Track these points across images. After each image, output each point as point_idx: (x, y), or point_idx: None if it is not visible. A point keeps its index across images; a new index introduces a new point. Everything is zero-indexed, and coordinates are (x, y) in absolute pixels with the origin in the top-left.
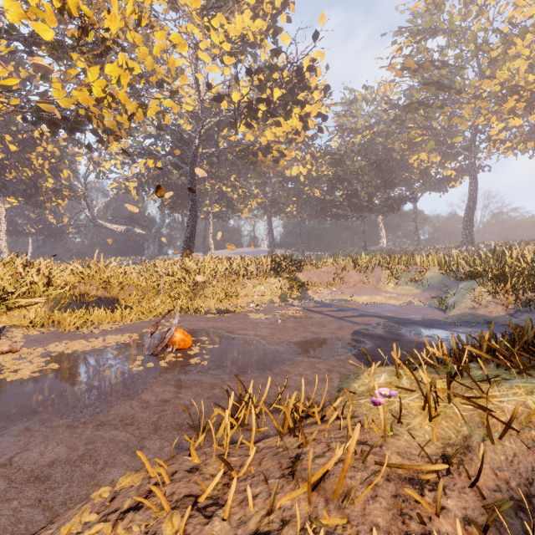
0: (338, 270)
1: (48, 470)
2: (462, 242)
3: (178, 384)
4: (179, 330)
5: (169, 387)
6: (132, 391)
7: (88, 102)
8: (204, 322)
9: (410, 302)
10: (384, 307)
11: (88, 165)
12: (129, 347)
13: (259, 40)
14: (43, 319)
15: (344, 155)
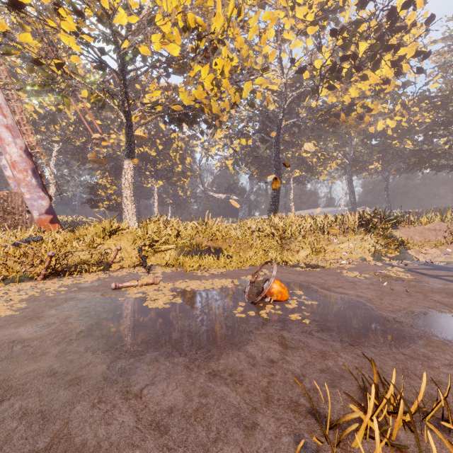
0: (451, 227)
1: (167, 418)
2: None
3: (282, 342)
4: (276, 282)
5: (273, 344)
6: (238, 340)
7: (201, 96)
8: (295, 275)
9: None
10: None
11: (201, 152)
12: (231, 291)
13: (341, 2)
14: (173, 261)
15: (450, 96)
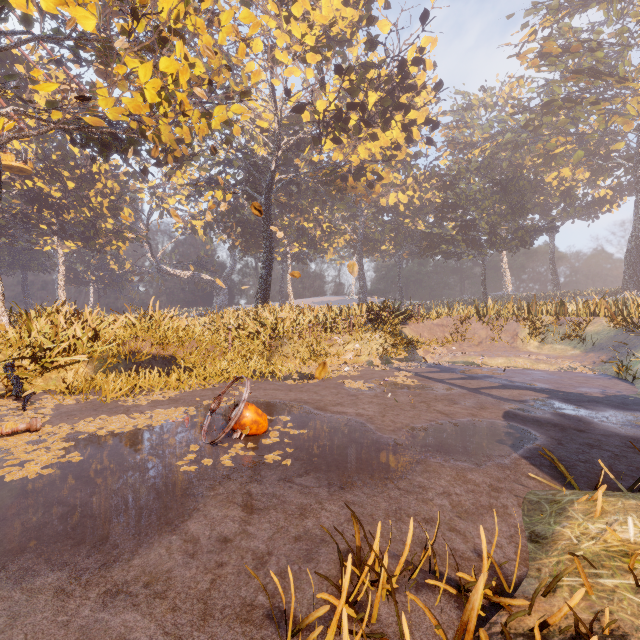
0: (457, 322)
1: None
2: (624, 284)
3: (247, 502)
4: (250, 407)
5: (232, 509)
6: (175, 514)
7: (140, 111)
8: (284, 391)
9: (570, 367)
10: (533, 374)
11: (150, 202)
12: (181, 428)
13: (349, 34)
14: (82, 384)
15: (457, 176)
